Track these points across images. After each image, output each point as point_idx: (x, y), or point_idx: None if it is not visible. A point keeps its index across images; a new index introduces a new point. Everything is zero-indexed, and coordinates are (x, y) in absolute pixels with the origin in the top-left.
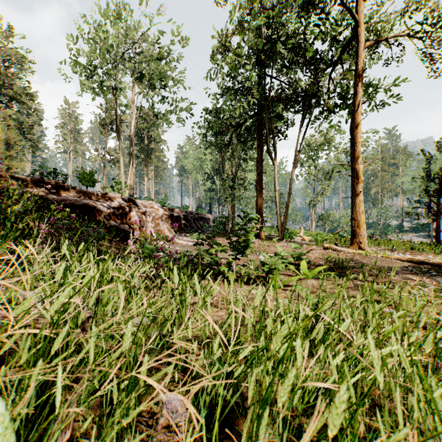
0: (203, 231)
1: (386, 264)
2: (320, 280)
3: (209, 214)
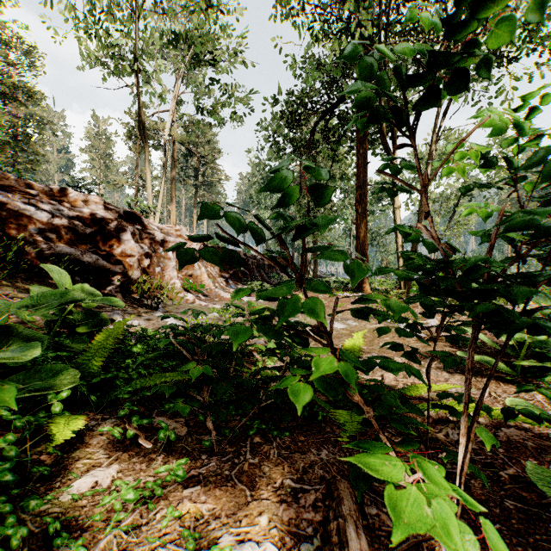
0: (270, 283)
1: None
2: None
3: None
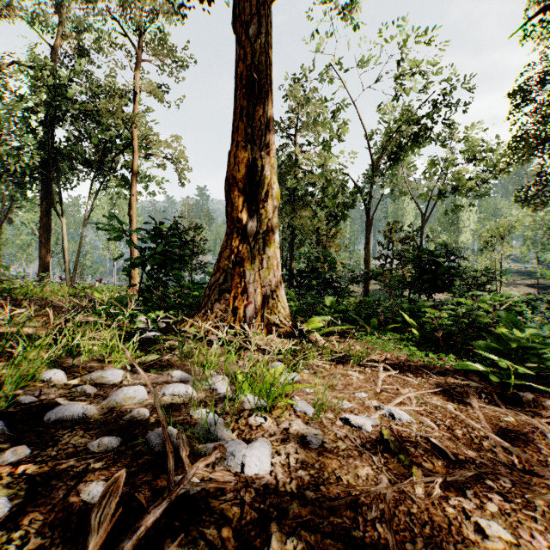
0: None
1: None
2: None
3: None
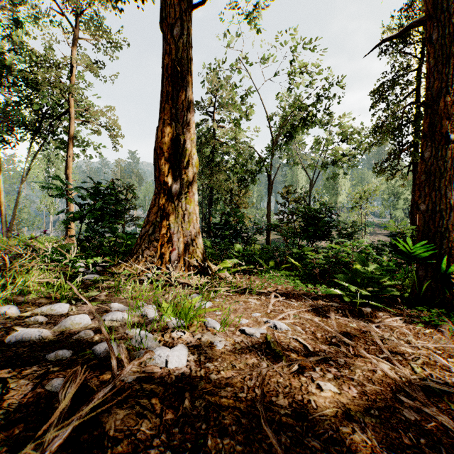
0: None
1: None
2: None
3: None
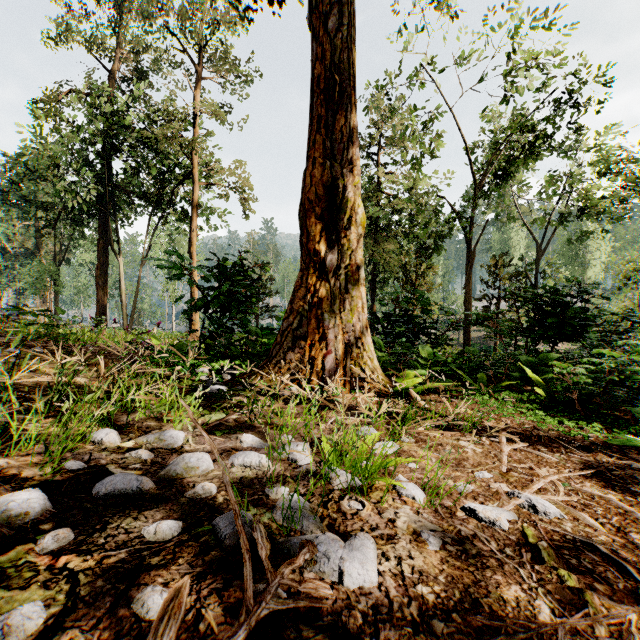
0: None
1: None
2: None
3: None
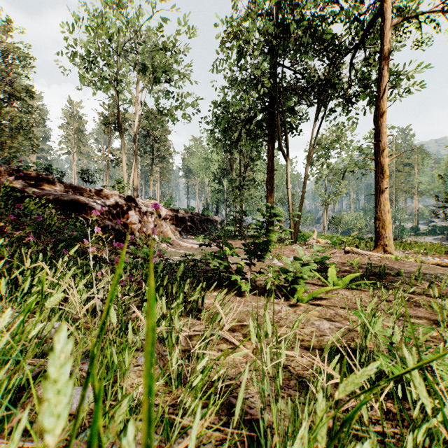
0: (209, 233)
1: (425, 270)
2: (355, 290)
3: (216, 216)
